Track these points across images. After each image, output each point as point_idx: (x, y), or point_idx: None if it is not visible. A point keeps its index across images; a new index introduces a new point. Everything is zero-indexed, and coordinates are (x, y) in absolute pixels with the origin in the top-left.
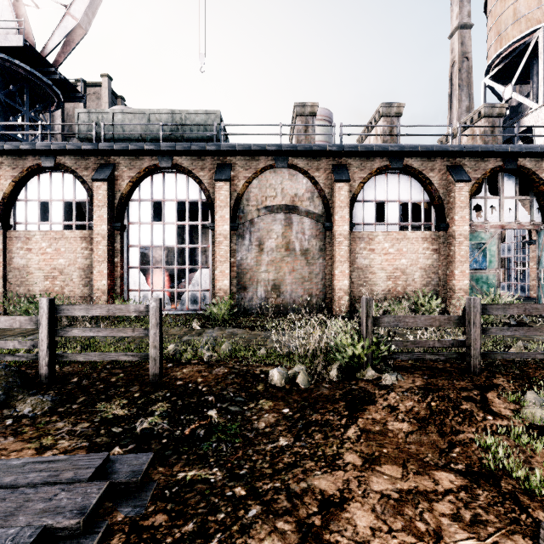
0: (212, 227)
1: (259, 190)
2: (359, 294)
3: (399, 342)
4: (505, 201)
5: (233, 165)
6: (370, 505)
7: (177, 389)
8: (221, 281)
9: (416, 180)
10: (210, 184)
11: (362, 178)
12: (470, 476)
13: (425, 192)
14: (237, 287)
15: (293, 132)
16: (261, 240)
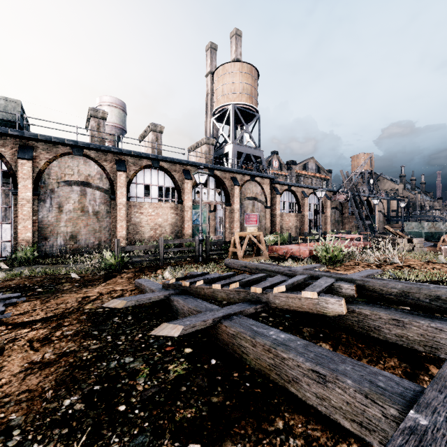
0: (14, 192)
1: (59, 169)
2: (134, 239)
3: (133, 257)
4: (210, 190)
5: (35, 147)
6: (100, 289)
7: (13, 287)
8: (24, 234)
9: (167, 175)
10: (12, 158)
11: (135, 170)
12: (133, 283)
13: (172, 182)
14: (39, 238)
15: (89, 124)
16: (61, 204)
